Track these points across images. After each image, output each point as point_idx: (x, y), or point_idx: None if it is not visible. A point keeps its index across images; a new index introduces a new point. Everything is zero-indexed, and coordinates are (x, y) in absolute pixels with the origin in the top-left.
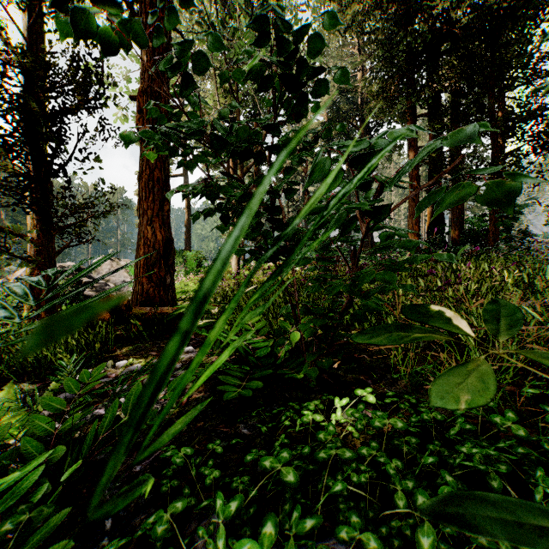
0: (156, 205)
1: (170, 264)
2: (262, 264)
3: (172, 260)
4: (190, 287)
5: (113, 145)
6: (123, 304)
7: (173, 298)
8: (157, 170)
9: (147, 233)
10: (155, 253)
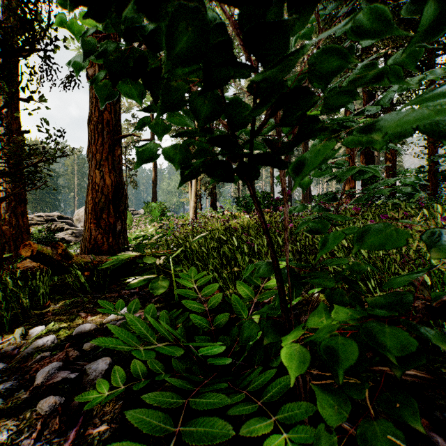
0: (105, 148)
1: (121, 210)
2: (217, 214)
3: (124, 206)
4: (149, 234)
5: (64, 89)
6: (59, 253)
7: (124, 244)
8: (106, 112)
9: (96, 178)
10: (103, 198)
